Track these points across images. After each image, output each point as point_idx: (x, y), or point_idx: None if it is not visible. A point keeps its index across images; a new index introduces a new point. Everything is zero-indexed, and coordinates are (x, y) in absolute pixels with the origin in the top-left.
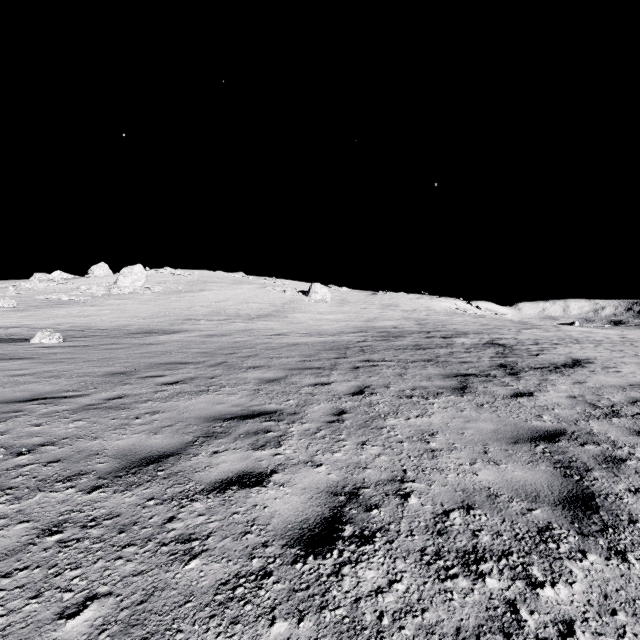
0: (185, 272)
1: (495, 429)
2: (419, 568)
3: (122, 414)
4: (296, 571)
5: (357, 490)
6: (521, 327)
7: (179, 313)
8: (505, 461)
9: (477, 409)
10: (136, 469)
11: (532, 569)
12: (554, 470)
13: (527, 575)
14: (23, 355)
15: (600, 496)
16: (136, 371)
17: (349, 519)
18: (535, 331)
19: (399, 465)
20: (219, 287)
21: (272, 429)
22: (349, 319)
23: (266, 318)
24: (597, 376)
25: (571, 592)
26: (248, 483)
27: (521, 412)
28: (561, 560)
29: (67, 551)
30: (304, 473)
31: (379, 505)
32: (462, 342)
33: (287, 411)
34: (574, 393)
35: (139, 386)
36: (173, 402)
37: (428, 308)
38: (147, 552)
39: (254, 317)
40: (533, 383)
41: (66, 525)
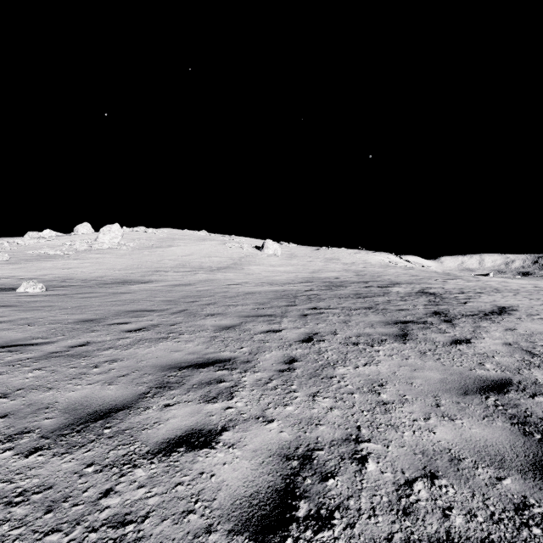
0: (156, 230)
1: (442, 378)
2: None
3: (82, 362)
4: None
5: (311, 452)
6: (446, 278)
7: (150, 265)
8: (459, 416)
9: (421, 357)
10: (82, 426)
11: None
12: (512, 427)
13: None
14: (7, 303)
15: None
16: (104, 318)
17: (303, 492)
18: (459, 281)
19: (352, 421)
20: (185, 243)
21: (225, 379)
22: (297, 271)
23: (225, 270)
24: (525, 323)
25: None
26: (196, 443)
27: (463, 360)
28: None
29: None
30: (255, 431)
31: (335, 472)
32: (397, 291)
33: (240, 359)
34: (508, 340)
35: (104, 333)
36: (133, 349)
37: (365, 261)
38: (71, 542)
39: (215, 269)
40: (468, 330)
41: None
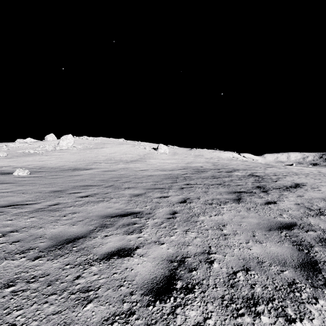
0: (94, 138)
1: (258, 222)
2: (221, 309)
3: (56, 214)
4: (149, 311)
5: (184, 259)
6: (266, 166)
7: (90, 159)
8: (265, 241)
9: (247, 211)
10: (61, 246)
11: (287, 310)
12: (293, 246)
13: (285, 314)
14: (8, 181)
15: (320, 262)
16: (66, 190)
17: (179, 277)
18: (274, 168)
19: (207, 243)
20: (111, 146)
21: (137, 222)
22: (178, 162)
23: (135, 162)
24: (309, 192)
25: (312, 325)
26: (123, 254)
27: (271, 212)
28: (304, 304)
29: (16, 298)
30: (154, 248)
31: (196, 268)
32: (236, 174)
33: (145, 212)
34: (298, 202)
35: (67, 198)
36: (84, 207)
37: (218, 157)
38: (62, 298)
39: (129, 161)
40: (276, 196)
41: (17, 281)
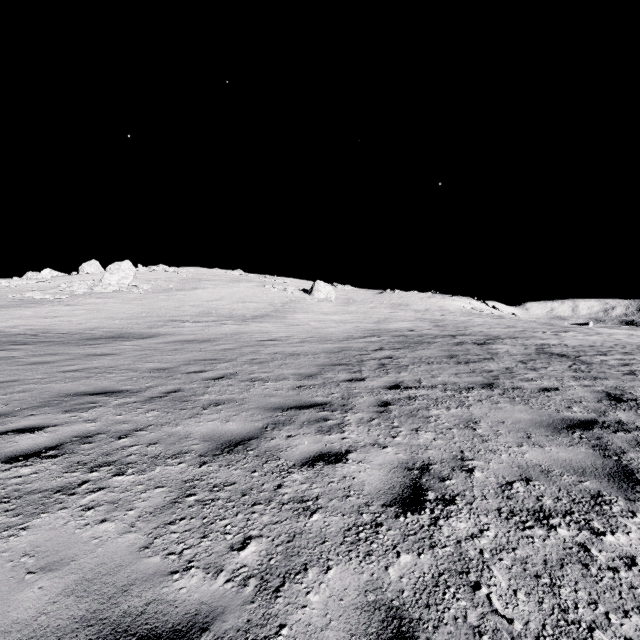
0: (179, 269)
1: None
2: None
3: None
4: None
5: None
6: (554, 329)
7: (164, 313)
8: None
9: None
10: None
11: None
12: None
13: None
14: None
15: None
16: (10, 414)
17: None
18: (575, 334)
19: None
20: (214, 285)
21: None
22: (357, 320)
23: (262, 319)
24: None
25: None
26: None
27: None
28: None
29: None
30: None
31: None
32: (506, 351)
33: (222, 633)
34: None
35: None
36: None
37: (441, 308)
38: None
39: (249, 318)
40: None
41: None
